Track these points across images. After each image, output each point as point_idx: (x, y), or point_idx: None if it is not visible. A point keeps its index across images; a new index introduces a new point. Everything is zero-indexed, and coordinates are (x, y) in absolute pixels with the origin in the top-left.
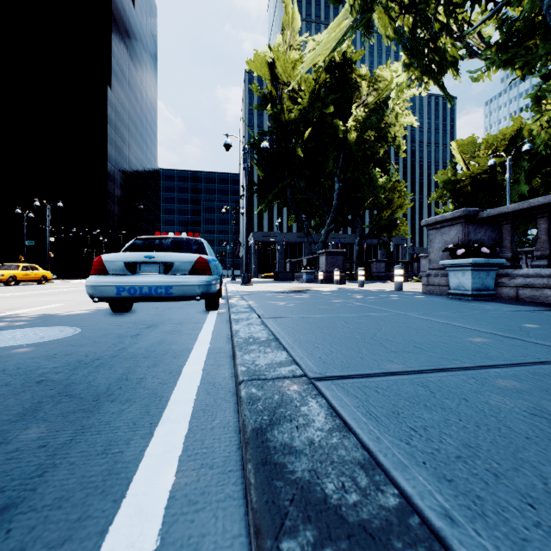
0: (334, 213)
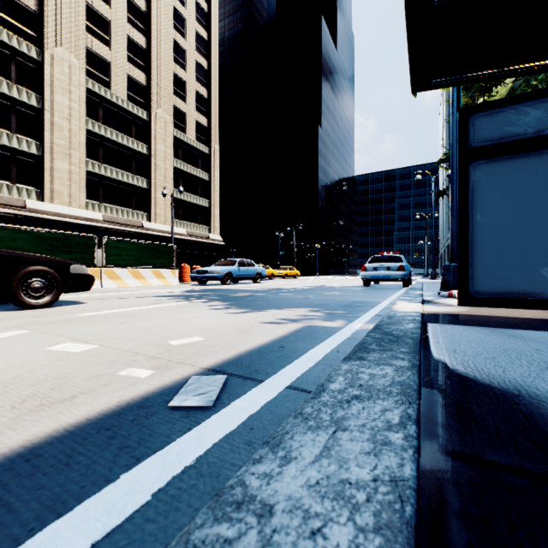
0: None
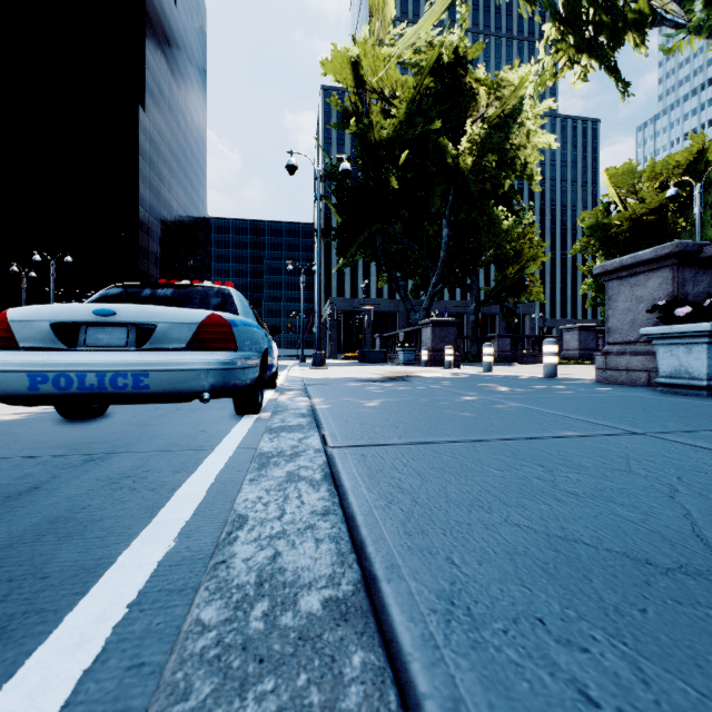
0: (442, 269)
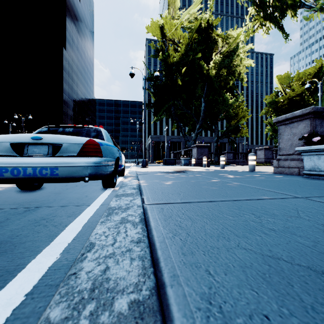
0: (201, 121)
